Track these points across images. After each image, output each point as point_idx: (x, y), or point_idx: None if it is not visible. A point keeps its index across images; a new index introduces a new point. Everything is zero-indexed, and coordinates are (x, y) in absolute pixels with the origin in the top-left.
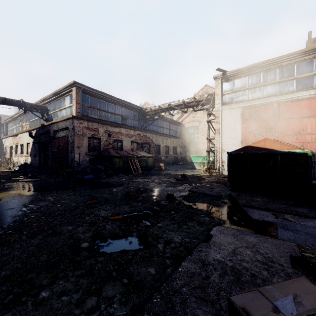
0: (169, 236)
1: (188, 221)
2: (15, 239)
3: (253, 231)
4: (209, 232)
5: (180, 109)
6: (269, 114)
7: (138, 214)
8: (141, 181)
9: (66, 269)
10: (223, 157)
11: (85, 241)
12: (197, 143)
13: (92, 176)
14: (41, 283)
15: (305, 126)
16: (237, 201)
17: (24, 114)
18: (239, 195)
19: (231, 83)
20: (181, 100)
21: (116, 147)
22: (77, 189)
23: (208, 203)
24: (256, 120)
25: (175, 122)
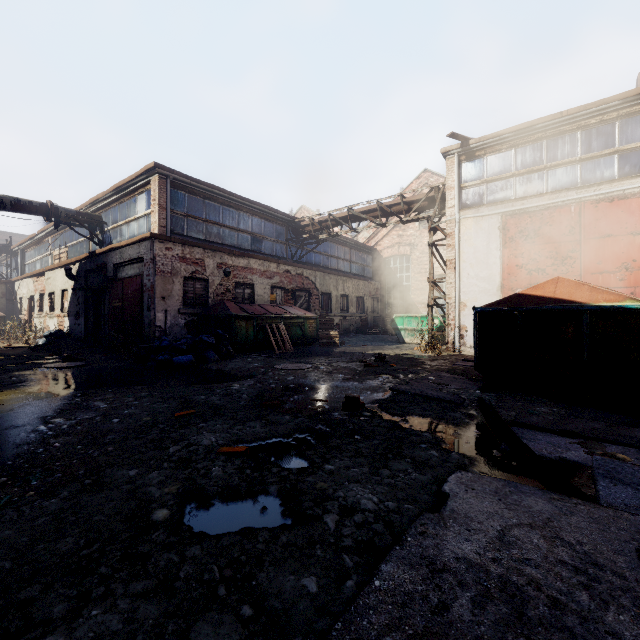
0: (351, 496)
1: (392, 459)
2: (11, 497)
3: (539, 485)
4: (441, 485)
5: (373, 219)
6: (560, 228)
7: (282, 440)
8: (292, 368)
9: (112, 577)
10: (462, 319)
11: (162, 506)
12: (408, 290)
13: (190, 356)
14: (49, 614)
15: (639, 253)
16: (498, 414)
17: (57, 232)
18: (500, 400)
19: (479, 163)
20: (374, 200)
21: (241, 298)
22: (158, 384)
23: (435, 417)
24: (533, 241)
25: (362, 246)
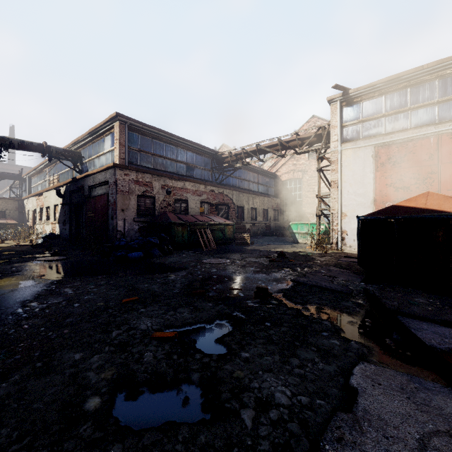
0: (265, 387)
1: (299, 347)
2: None
3: (438, 378)
4: (346, 377)
5: (275, 151)
6: (422, 155)
7: (205, 325)
8: (215, 262)
9: None
10: (343, 225)
11: (96, 393)
12: (300, 204)
13: (141, 253)
14: None
15: None
16: (384, 304)
17: (52, 165)
18: (382, 291)
19: (356, 107)
20: (276, 138)
21: (179, 210)
22: (115, 274)
23: (330, 305)
24: (399, 165)
25: (266, 172)
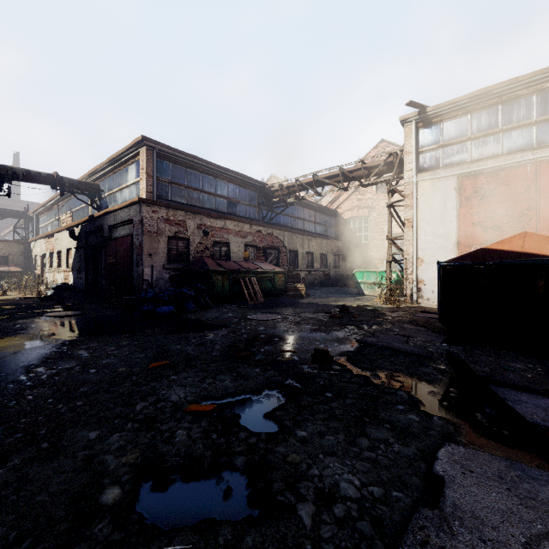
0: (327, 475)
1: (368, 423)
2: None
3: (544, 464)
4: (429, 462)
5: (336, 183)
6: (516, 187)
7: (251, 397)
8: (263, 319)
9: None
10: (420, 273)
11: (115, 482)
12: (366, 248)
13: (172, 307)
14: None
15: None
16: (472, 370)
17: (64, 200)
18: (469, 354)
19: (436, 129)
20: (337, 167)
21: (218, 255)
22: (140, 333)
23: (406, 372)
24: (488, 200)
25: (325, 209)
